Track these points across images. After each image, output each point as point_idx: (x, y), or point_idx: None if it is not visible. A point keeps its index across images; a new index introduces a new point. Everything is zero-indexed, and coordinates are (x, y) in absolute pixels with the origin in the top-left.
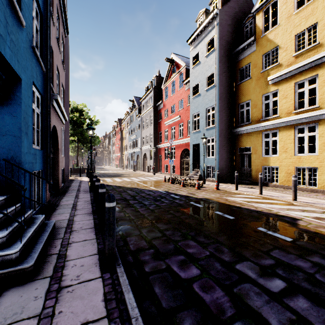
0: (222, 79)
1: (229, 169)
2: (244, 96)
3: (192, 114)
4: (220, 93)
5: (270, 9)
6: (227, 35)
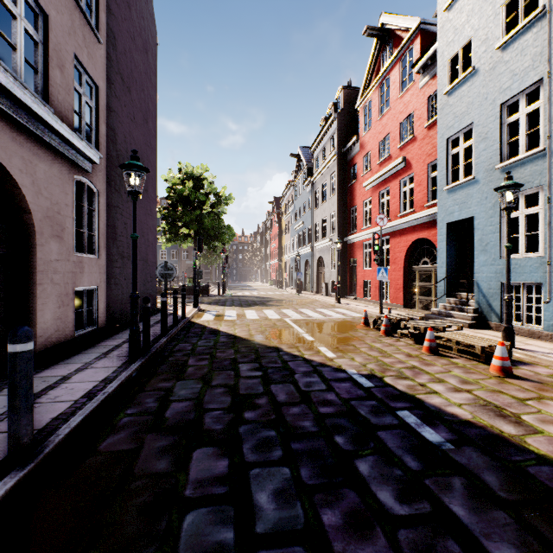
0: None
1: None
2: None
3: (444, 137)
4: None
5: None
6: None
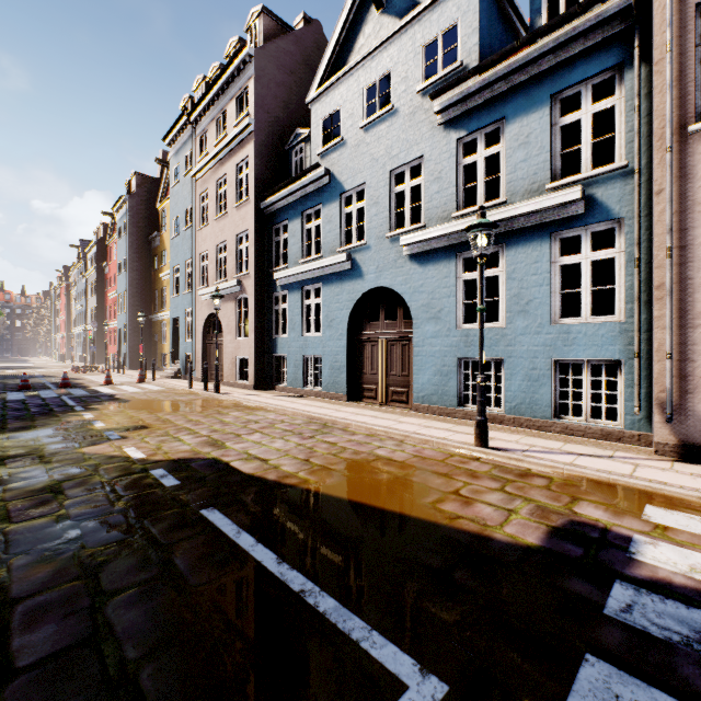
0: (134, 265)
1: (145, 357)
2: (156, 285)
3: (119, 293)
4: (131, 280)
5: (165, 213)
6: (143, 221)
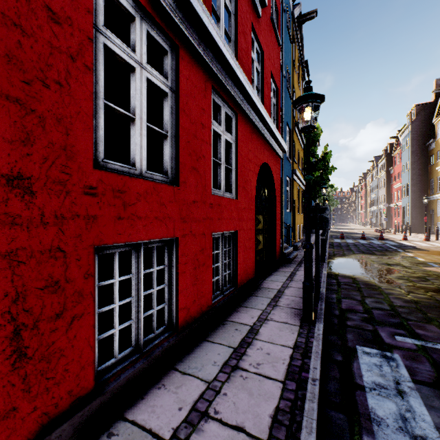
0: (413, 166)
1: (422, 224)
2: (431, 175)
3: (401, 185)
4: (412, 175)
5: (439, 125)
6: (420, 135)
